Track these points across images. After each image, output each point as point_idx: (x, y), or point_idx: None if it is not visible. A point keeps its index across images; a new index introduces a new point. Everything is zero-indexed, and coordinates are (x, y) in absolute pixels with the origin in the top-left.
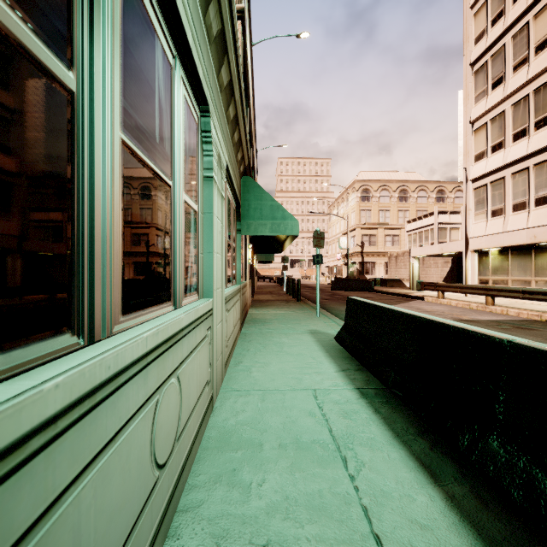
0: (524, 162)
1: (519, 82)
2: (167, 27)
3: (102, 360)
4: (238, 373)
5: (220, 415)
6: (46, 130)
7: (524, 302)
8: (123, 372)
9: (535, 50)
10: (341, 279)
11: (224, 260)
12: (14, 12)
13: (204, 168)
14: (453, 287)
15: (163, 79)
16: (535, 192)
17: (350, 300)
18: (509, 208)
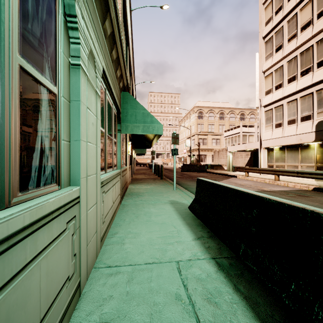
0: (294, 96)
1: (291, 48)
2: None
3: None
4: (113, 245)
5: (85, 306)
6: None
7: (294, 178)
8: None
9: (301, 30)
10: (186, 164)
11: (100, 149)
12: None
13: (71, 56)
14: (254, 169)
15: None
16: (301, 113)
17: (200, 180)
18: (286, 122)
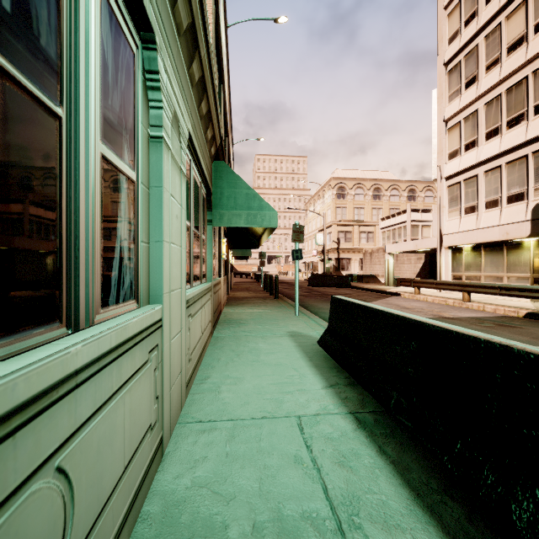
0: (496, 161)
1: (491, 82)
2: None
3: None
4: (204, 394)
5: (171, 468)
6: None
7: (497, 298)
8: None
9: (507, 51)
10: (318, 275)
11: (185, 253)
12: None
13: (150, 125)
14: (429, 283)
15: None
16: (507, 190)
17: (335, 300)
18: (482, 205)
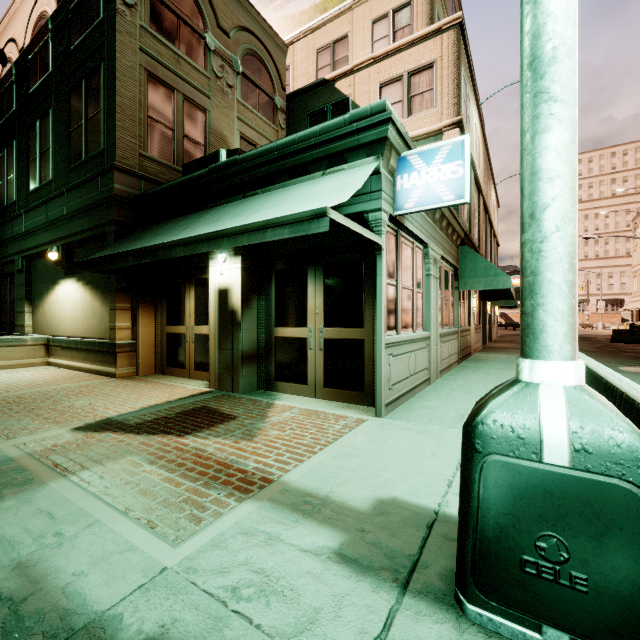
0: None
1: None
2: (411, 237)
3: (401, 337)
4: (448, 378)
5: (433, 386)
6: (393, 295)
7: None
8: (403, 341)
9: None
10: None
11: (438, 312)
12: (391, 280)
13: (426, 270)
14: None
15: (410, 256)
16: None
17: None
18: None
